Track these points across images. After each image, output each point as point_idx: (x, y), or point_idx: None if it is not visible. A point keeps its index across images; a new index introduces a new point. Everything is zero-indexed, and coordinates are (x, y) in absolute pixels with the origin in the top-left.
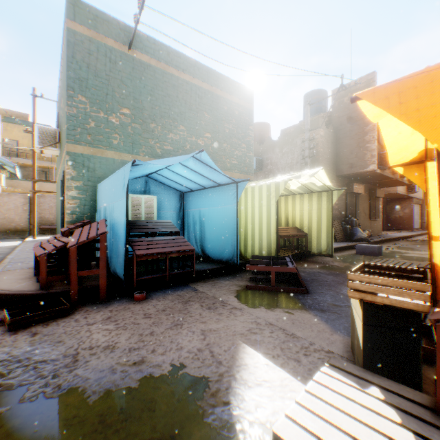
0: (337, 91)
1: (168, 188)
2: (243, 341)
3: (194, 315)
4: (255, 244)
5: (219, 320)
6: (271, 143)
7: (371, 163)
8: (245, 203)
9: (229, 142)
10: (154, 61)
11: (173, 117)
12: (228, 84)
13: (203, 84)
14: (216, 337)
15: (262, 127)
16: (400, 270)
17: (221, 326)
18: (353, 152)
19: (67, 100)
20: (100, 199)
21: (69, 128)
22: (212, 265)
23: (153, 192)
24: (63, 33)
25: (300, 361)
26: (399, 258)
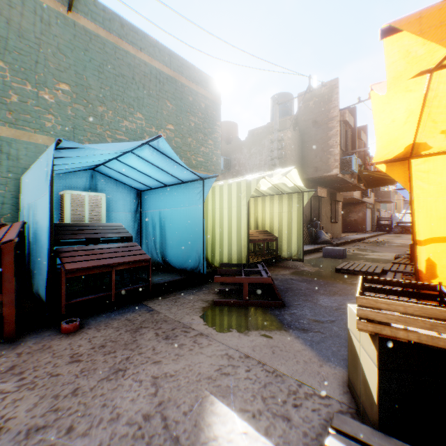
0: (306, 92)
1: (122, 184)
2: (211, 390)
3: (145, 350)
4: (224, 250)
5: (179, 355)
6: (239, 143)
7: (335, 167)
8: (213, 203)
9: (195, 137)
10: (103, 32)
11: (128, 102)
12: (194, 72)
13: (165, 68)
14: (174, 387)
15: (229, 126)
16: (408, 285)
17: (180, 366)
18: (318, 156)
19: None
20: (24, 196)
21: None
22: (174, 275)
23: (102, 189)
24: None
25: (291, 420)
26: (362, 260)
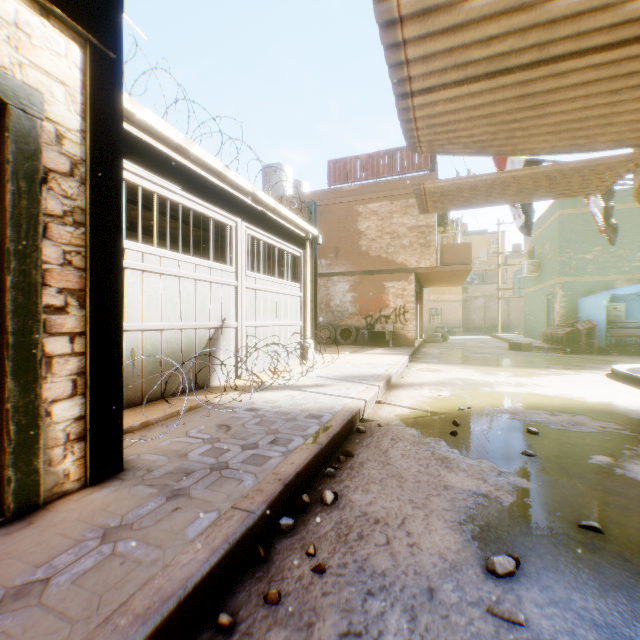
0: None
1: (634, 295)
2: None
3: None
4: None
5: None
6: None
7: None
8: None
9: None
10: (619, 205)
11: (639, 239)
12: None
13: None
14: None
15: None
16: None
17: None
18: None
19: (557, 254)
20: (579, 308)
21: (558, 269)
22: None
23: (619, 300)
24: (548, 208)
25: None
26: None
